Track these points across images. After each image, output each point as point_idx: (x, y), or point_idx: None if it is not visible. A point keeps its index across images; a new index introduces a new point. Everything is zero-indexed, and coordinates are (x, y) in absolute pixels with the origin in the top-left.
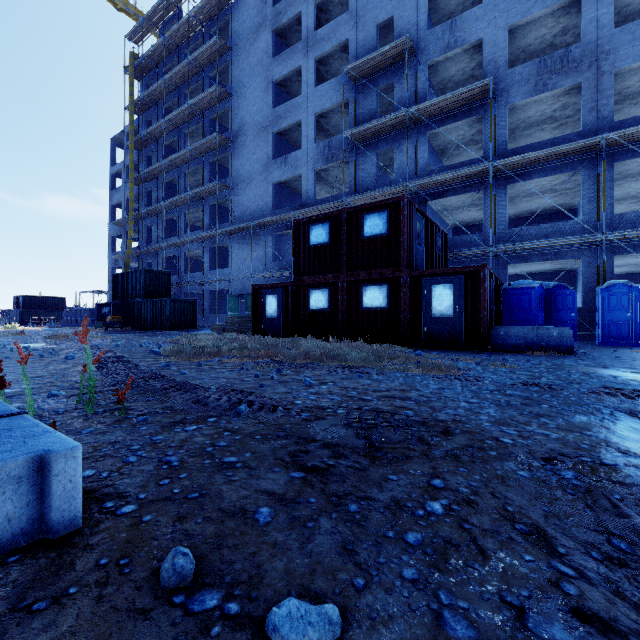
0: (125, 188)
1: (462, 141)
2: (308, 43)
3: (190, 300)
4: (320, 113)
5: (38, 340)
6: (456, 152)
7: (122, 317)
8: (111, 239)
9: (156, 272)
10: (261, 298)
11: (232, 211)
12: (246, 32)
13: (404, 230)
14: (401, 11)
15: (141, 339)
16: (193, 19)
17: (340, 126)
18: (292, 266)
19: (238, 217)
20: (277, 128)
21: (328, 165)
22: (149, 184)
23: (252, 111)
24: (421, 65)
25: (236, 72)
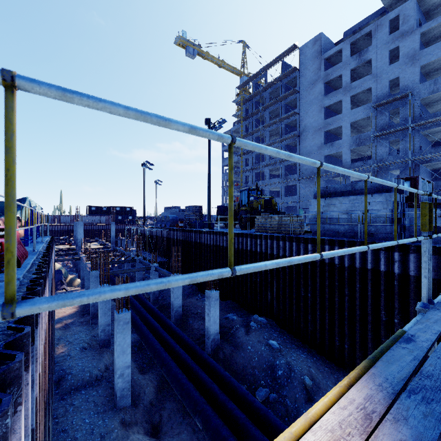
0: None
1: (440, 130)
2: (346, 89)
3: (283, 212)
4: (353, 122)
5: None
6: (436, 134)
7: None
8: (222, 182)
9: None
10: None
11: (299, 169)
12: (307, 83)
13: (418, 188)
14: (404, 74)
15: None
16: (277, 79)
17: (361, 123)
18: None
19: (302, 171)
20: (327, 129)
21: (358, 147)
22: (246, 155)
23: (311, 121)
24: (416, 100)
25: (301, 102)
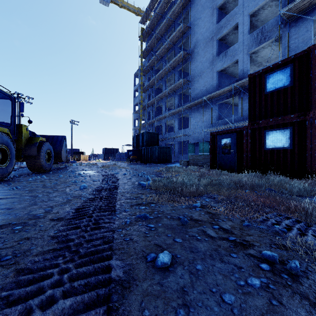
0: (139, 95)
1: None
2: None
3: (168, 147)
4: (253, 12)
5: (95, 168)
6: None
7: (137, 156)
8: (134, 120)
9: (151, 133)
10: (217, 141)
11: (190, 95)
12: None
13: None
14: None
15: (141, 169)
16: None
17: (267, 19)
18: (232, 121)
19: (194, 97)
20: (219, 35)
21: (260, 46)
22: (149, 91)
23: (202, 32)
24: None
25: (193, 13)
